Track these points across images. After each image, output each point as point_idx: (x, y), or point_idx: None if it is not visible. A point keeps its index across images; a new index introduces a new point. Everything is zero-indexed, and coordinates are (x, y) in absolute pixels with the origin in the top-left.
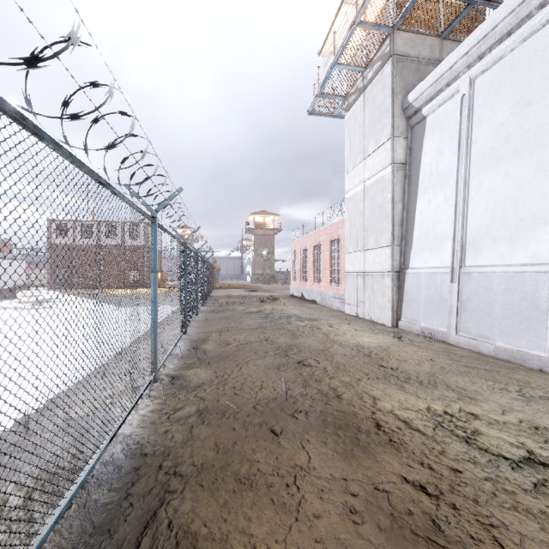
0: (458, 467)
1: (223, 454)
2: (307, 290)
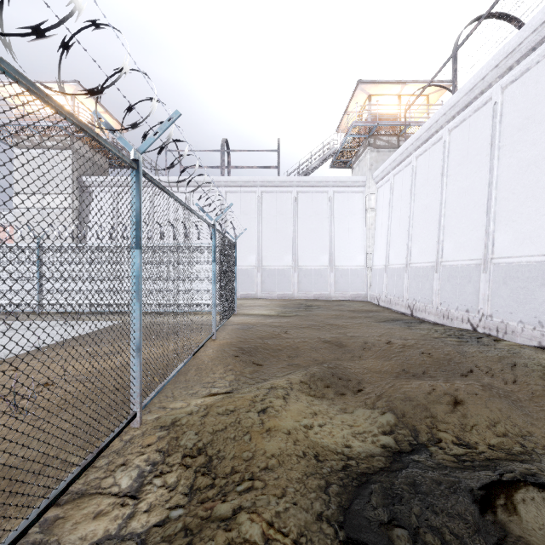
0: None
1: None
2: None
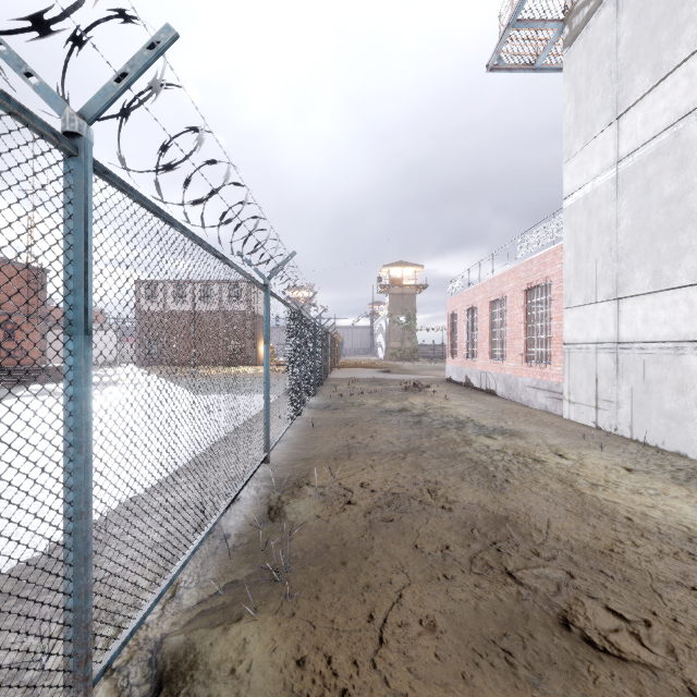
0: None
1: None
2: (477, 373)
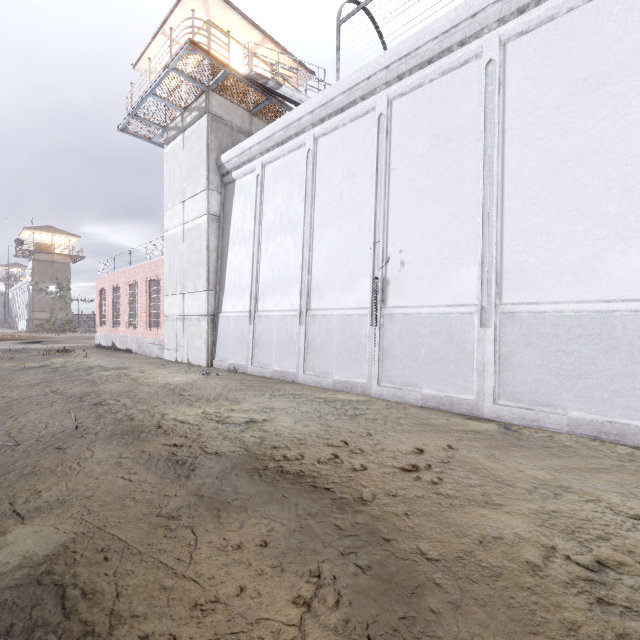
0: (204, 432)
1: (2, 469)
2: (120, 337)
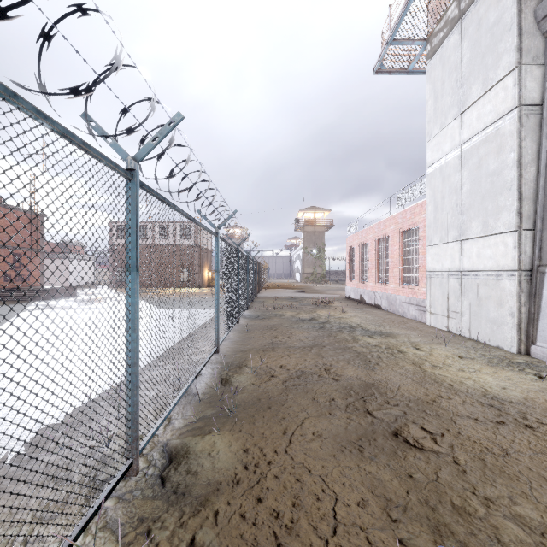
0: None
1: None
2: (368, 292)
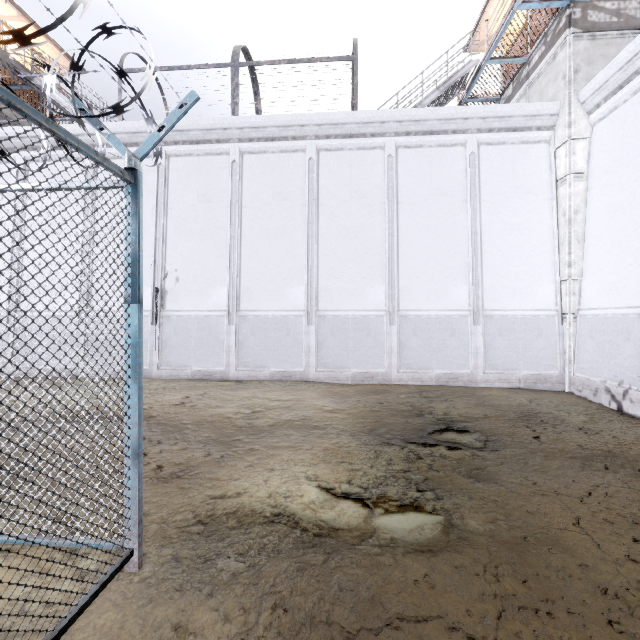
0: None
1: None
2: None
